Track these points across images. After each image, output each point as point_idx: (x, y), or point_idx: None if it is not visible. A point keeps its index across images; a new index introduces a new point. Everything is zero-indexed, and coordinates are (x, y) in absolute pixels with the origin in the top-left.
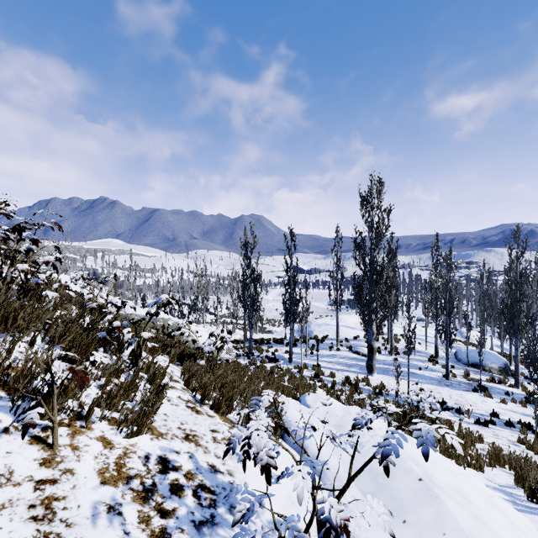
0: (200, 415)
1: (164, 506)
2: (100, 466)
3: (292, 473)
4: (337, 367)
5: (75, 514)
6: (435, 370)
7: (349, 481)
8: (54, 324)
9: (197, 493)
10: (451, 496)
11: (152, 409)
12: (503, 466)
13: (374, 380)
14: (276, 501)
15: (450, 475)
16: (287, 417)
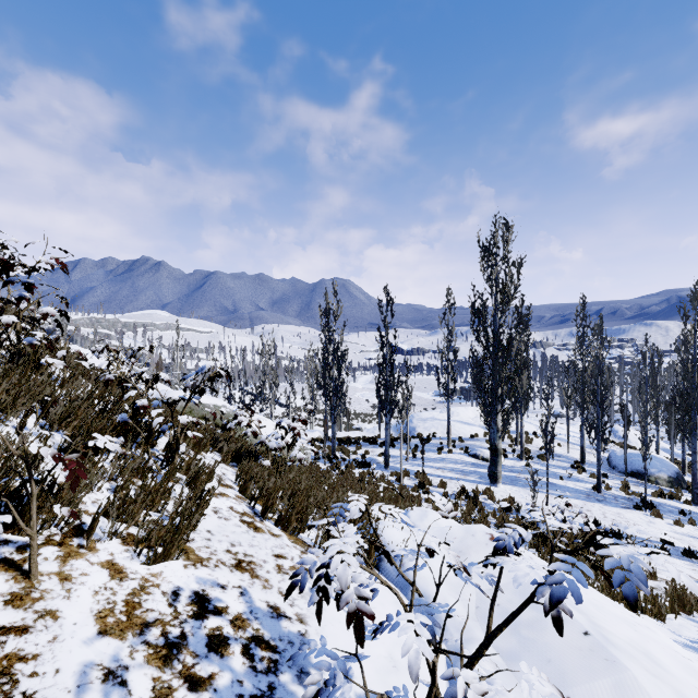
0: (260, 534)
1: (196, 671)
2: (101, 607)
3: (398, 625)
4: (449, 475)
5: (49, 683)
6: (581, 480)
7: (489, 638)
8: (52, 400)
9: (249, 649)
10: (637, 660)
11: (189, 523)
12: (691, 612)
13: (499, 492)
14: (369, 663)
15: (626, 626)
16: (384, 538)
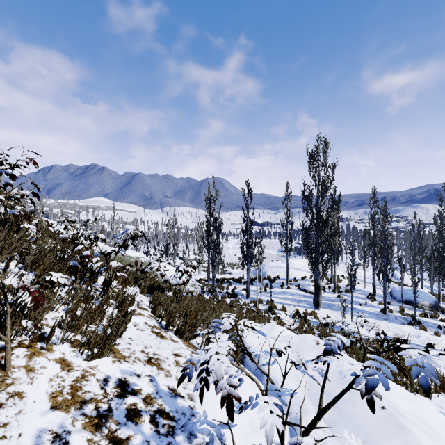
0: (164, 340)
1: (117, 434)
2: (53, 390)
3: (257, 404)
4: (288, 302)
5: (13, 444)
6: (373, 306)
7: (320, 413)
8: (26, 251)
9: (154, 419)
10: (418, 426)
11: (116, 333)
12: None
13: (320, 313)
14: (237, 427)
15: (408, 402)
16: (247, 343)
